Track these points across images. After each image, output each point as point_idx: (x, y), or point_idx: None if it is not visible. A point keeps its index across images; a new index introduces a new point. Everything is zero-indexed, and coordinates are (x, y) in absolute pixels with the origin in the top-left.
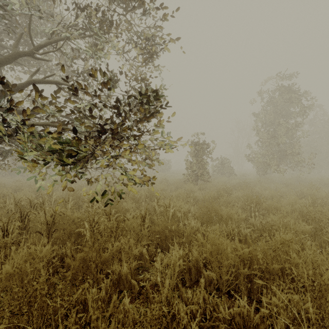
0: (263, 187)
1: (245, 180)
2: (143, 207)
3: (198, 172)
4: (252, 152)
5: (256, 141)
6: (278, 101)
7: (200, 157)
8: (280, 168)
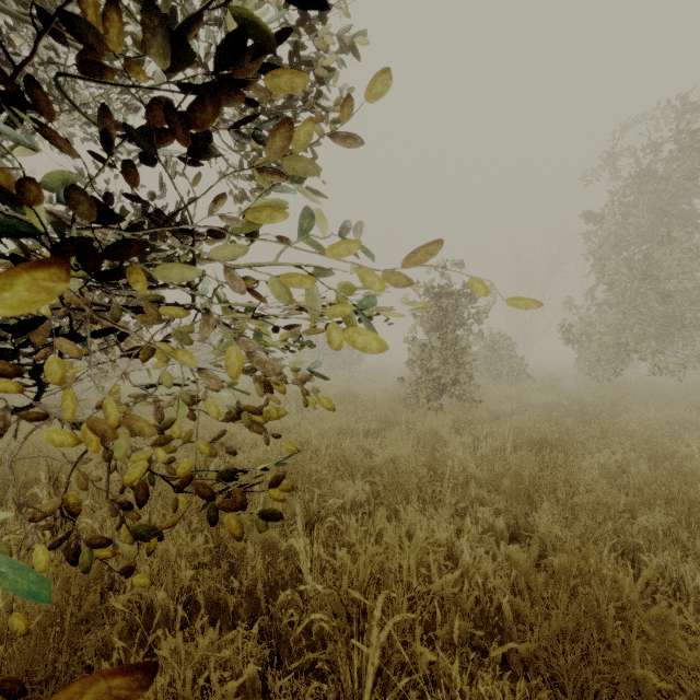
0: (645, 422)
1: (568, 393)
2: (248, 546)
3: (445, 374)
4: (565, 320)
5: (588, 291)
6: (662, 175)
7: (451, 330)
8: (668, 363)
